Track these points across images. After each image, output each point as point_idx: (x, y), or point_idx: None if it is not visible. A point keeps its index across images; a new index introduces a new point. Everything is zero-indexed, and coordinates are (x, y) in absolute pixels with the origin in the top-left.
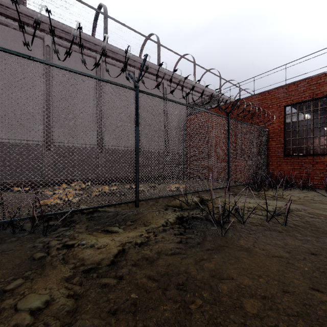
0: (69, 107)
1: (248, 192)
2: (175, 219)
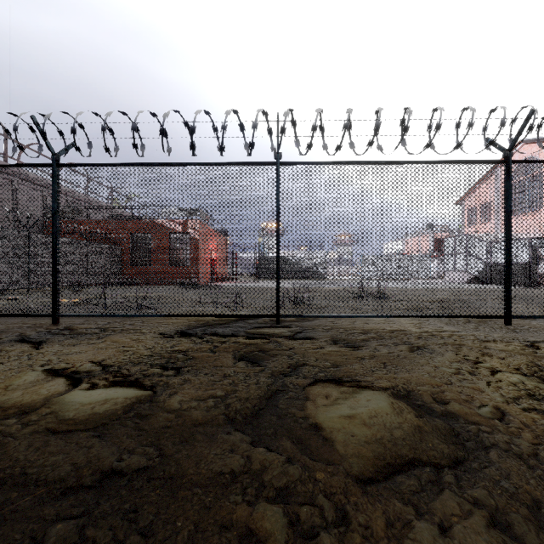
0: None
1: None
2: None
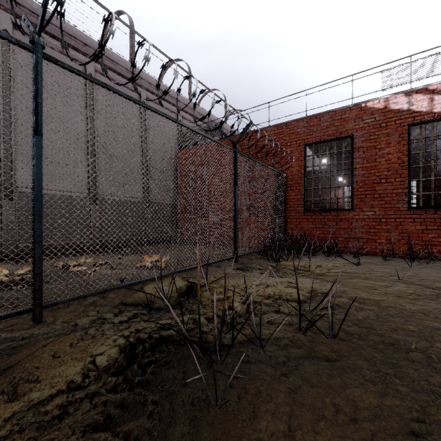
0: None
1: (263, 265)
2: (115, 355)
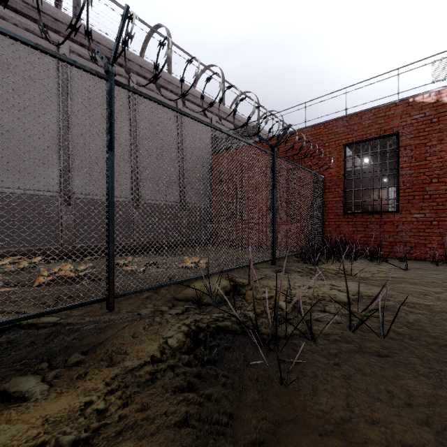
0: (2, 122)
1: (302, 267)
2: (182, 338)
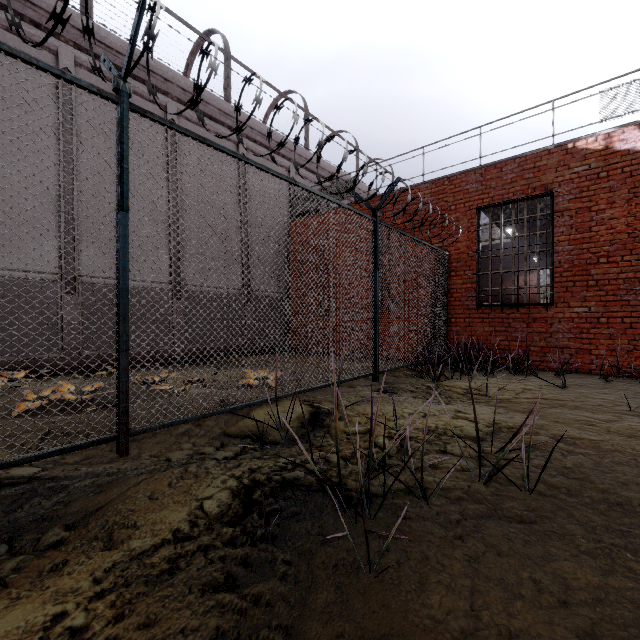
0: None
1: (416, 385)
2: (227, 499)
